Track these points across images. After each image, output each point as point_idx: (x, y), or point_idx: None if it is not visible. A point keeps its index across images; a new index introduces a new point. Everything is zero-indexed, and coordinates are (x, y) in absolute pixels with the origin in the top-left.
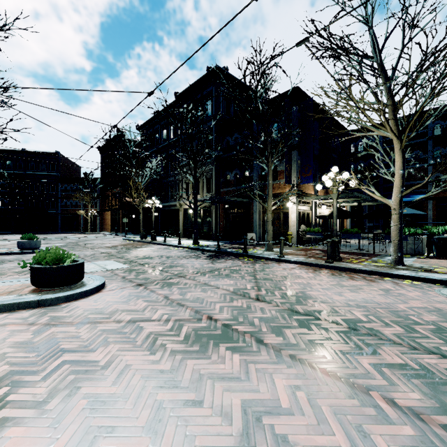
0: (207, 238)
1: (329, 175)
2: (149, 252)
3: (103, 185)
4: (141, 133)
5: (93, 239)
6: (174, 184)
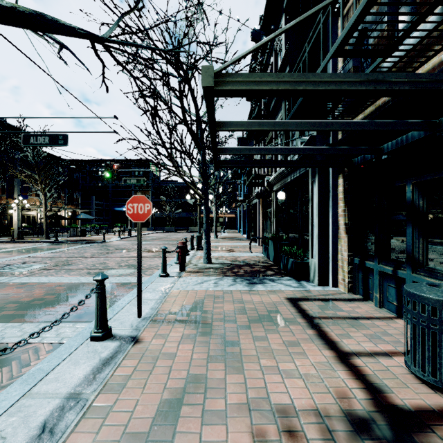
0: None
1: (15, 201)
2: None
3: None
4: None
5: None
6: None
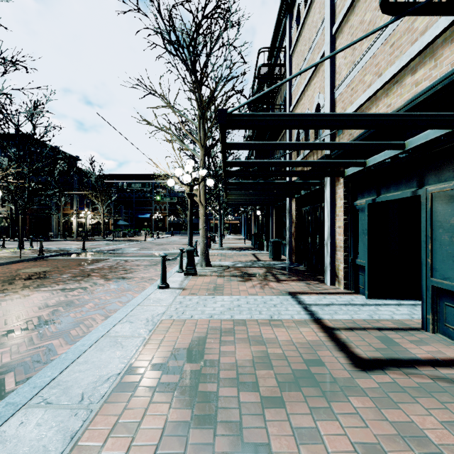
0: (16, 237)
1: (83, 212)
2: None
3: None
4: None
5: None
6: None
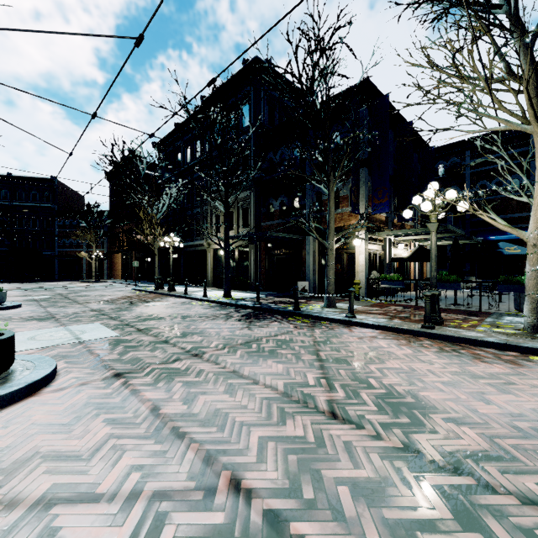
0: (244, 288)
1: (426, 194)
2: (160, 309)
3: (111, 220)
4: (157, 149)
5: (94, 289)
6: (201, 216)
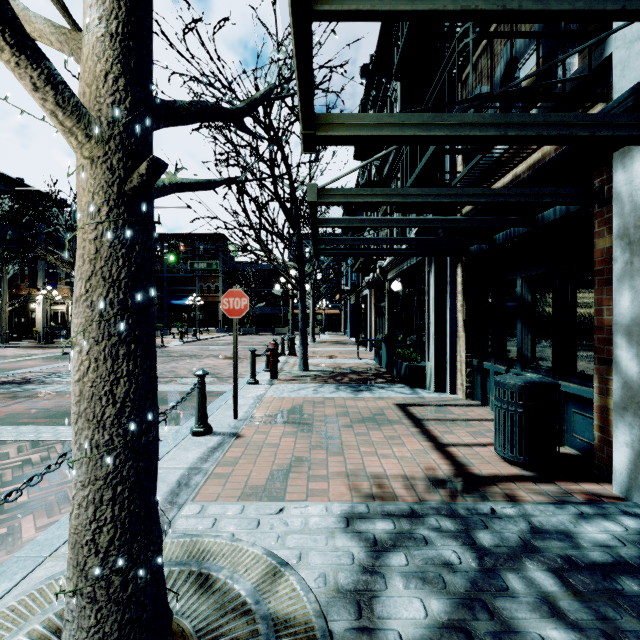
0: None
1: (42, 292)
2: None
3: None
4: None
5: None
6: None
